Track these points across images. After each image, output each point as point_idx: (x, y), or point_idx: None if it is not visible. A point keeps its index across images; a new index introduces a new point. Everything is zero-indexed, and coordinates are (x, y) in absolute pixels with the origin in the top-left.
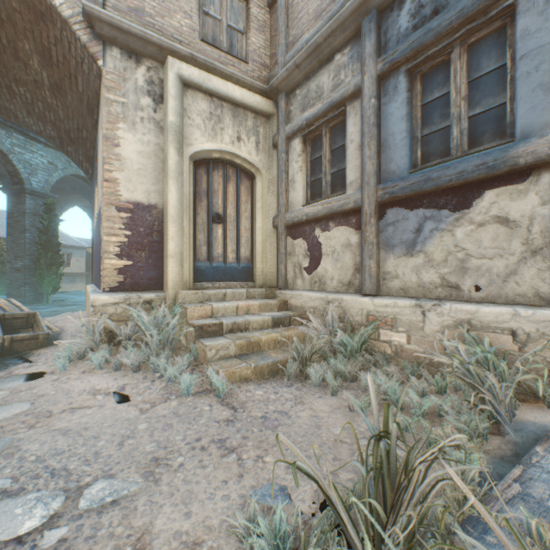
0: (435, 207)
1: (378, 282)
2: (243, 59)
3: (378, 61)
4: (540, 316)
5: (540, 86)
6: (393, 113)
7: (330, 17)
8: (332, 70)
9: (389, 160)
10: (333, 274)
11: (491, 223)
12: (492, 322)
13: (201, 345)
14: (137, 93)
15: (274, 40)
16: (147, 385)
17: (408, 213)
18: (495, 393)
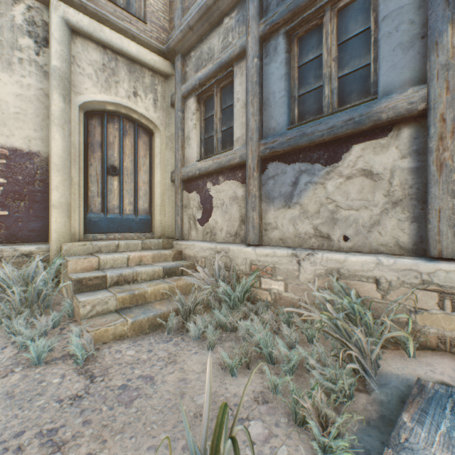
0: (309, 161)
1: (261, 232)
2: (142, 19)
3: (260, 23)
4: (400, 265)
5: (400, 45)
6: (273, 73)
7: None
8: (221, 32)
9: (270, 117)
10: (222, 225)
11: (358, 175)
12: (359, 271)
13: (76, 300)
14: (14, 31)
15: (172, 6)
16: None
17: (286, 167)
18: (361, 347)
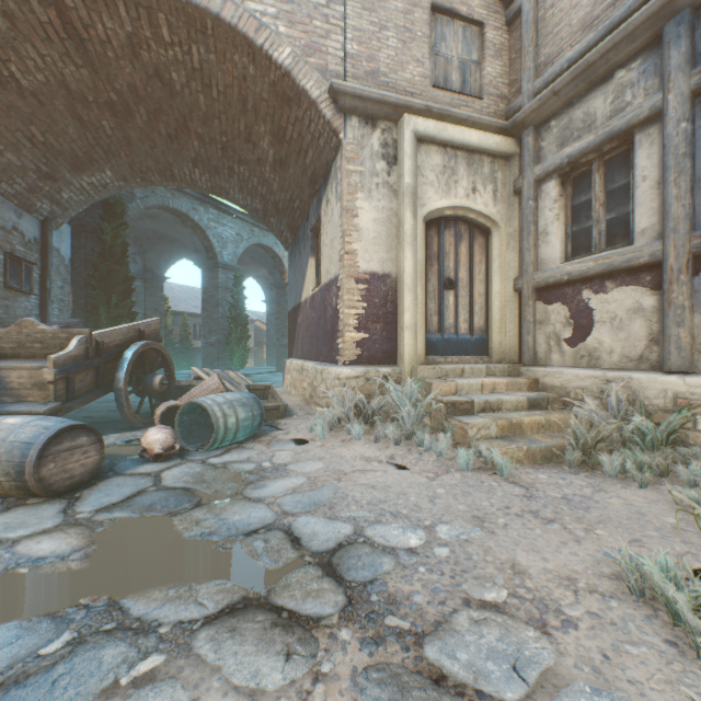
0: None
1: (691, 356)
2: (476, 95)
3: (692, 73)
4: None
5: None
6: None
7: (608, 26)
8: (609, 91)
9: None
10: (611, 347)
11: None
12: None
13: (457, 422)
14: (372, 159)
15: (514, 64)
16: (416, 457)
17: None
18: None
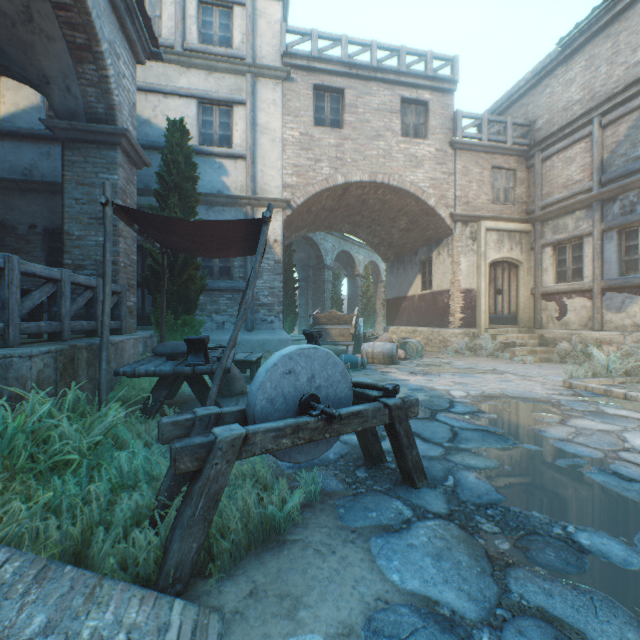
0: (630, 293)
1: (601, 324)
2: (511, 203)
3: (601, 224)
4: None
5: None
6: (609, 249)
7: (572, 193)
8: (573, 218)
9: (607, 269)
10: (574, 321)
11: None
12: None
13: (510, 350)
14: (466, 239)
15: (530, 188)
16: (496, 360)
17: (617, 295)
18: None
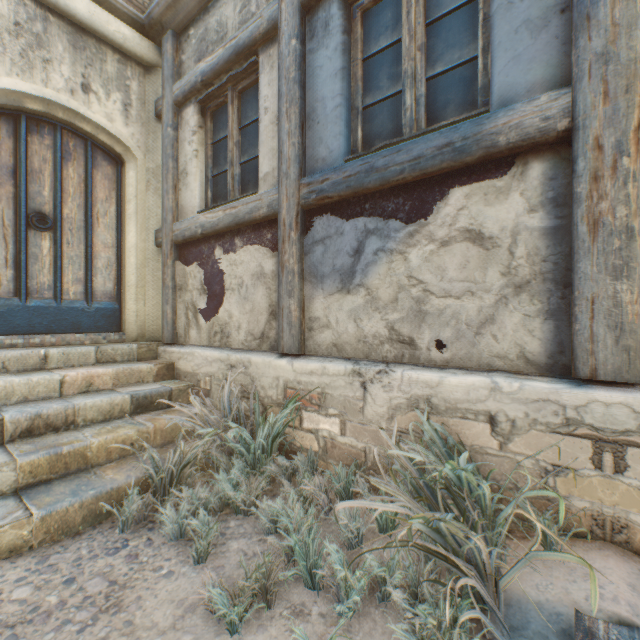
0: (381, 215)
1: (302, 334)
2: None
3: None
4: (530, 392)
5: (527, 23)
6: (323, 66)
7: None
8: None
9: (318, 140)
10: (240, 321)
11: (460, 240)
12: (462, 401)
13: None
14: None
15: None
16: None
17: (344, 224)
18: (479, 561)
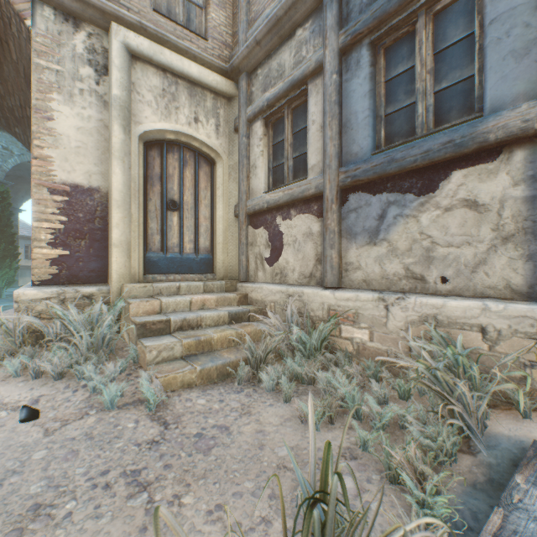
0: (399, 191)
1: (340, 273)
2: (202, 36)
3: (340, 33)
4: (512, 311)
5: (512, 53)
6: (355, 90)
7: None
8: (293, 46)
9: (352, 141)
10: (294, 265)
11: (459, 207)
12: (460, 318)
13: (141, 345)
14: (75, 61)
15: (236, 18)
16: (66, 396)
17: (371, 198)
18: (465, 403)
